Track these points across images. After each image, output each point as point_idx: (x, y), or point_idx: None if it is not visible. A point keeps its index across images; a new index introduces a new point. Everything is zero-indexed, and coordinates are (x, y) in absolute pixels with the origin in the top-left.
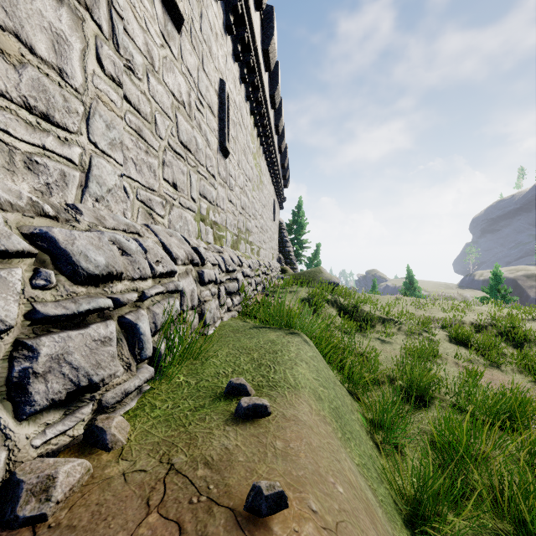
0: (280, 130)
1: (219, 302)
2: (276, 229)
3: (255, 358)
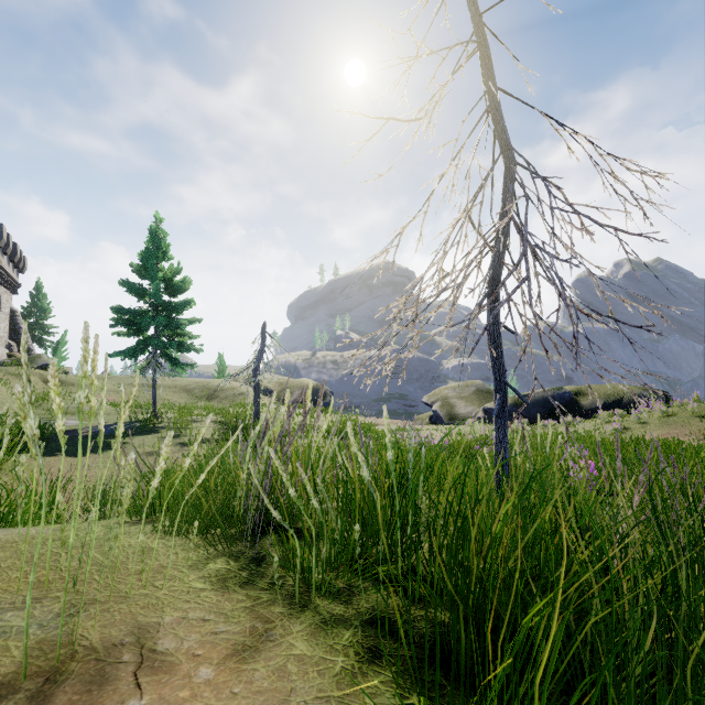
0: (2, 245)
1: None
2: (6, 317)
3: None
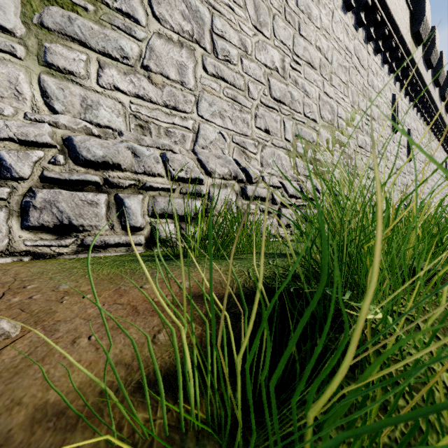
0: None
1: None
2: None
3: None
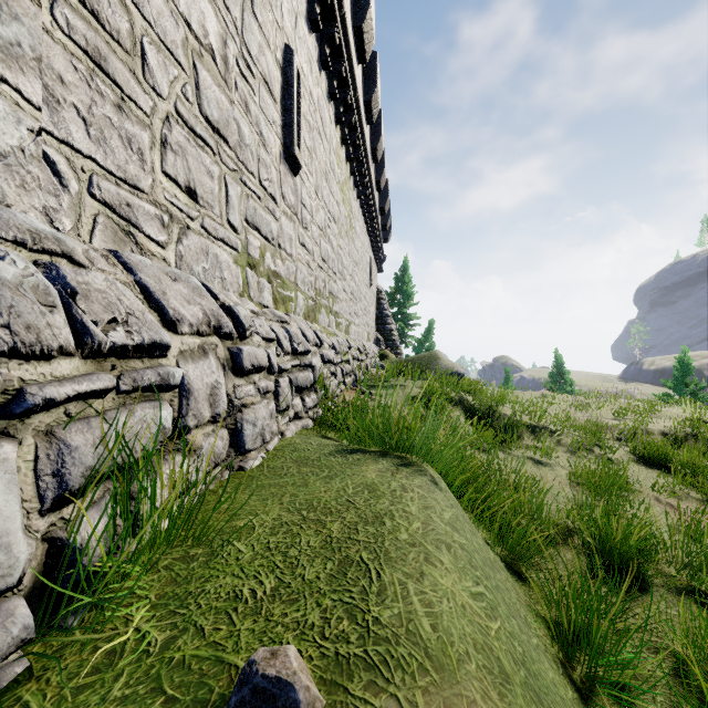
0: (378, 156)
1: (278, 405)
2: (373, 298)
3: (335, 537)
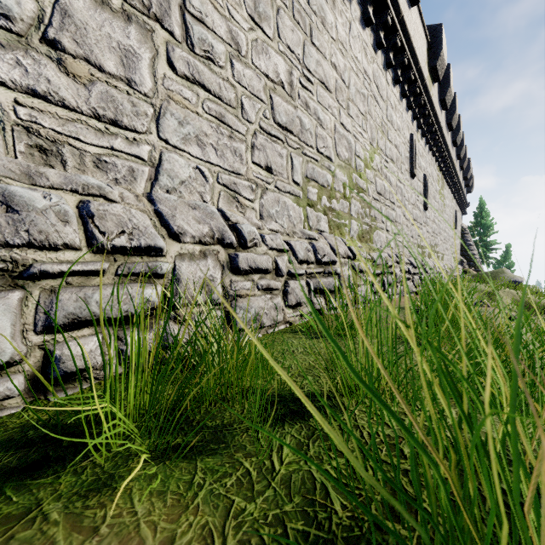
0: (461, 156)
1: None
2: (458, 234)
3: None
